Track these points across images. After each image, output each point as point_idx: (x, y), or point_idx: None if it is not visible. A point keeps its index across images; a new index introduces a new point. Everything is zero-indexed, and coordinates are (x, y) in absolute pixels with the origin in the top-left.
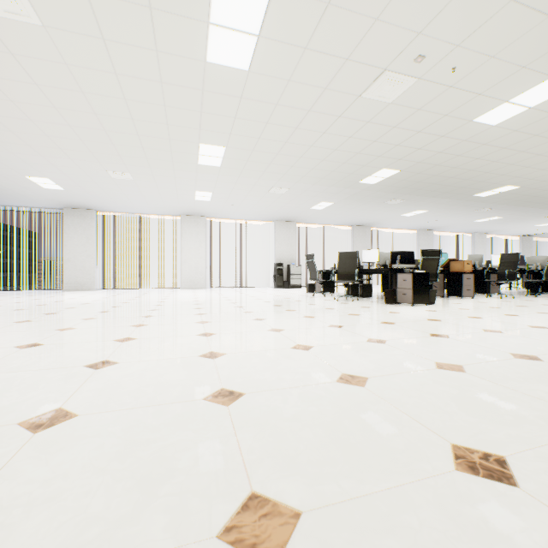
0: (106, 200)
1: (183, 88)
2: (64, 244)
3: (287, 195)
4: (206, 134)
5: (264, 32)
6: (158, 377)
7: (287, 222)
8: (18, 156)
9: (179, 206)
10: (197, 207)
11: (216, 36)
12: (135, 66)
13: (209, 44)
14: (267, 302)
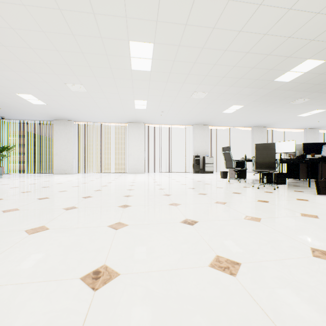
0: (76, 112)
1: None
2: (54, 143)
3: (205, 100)
4: (133, 25)
5: None
6: None
7: (202, 125)
8: None
9: (125, 115)
10: (137, 115)
11: None
12: None
13: None
14: (191, 189)
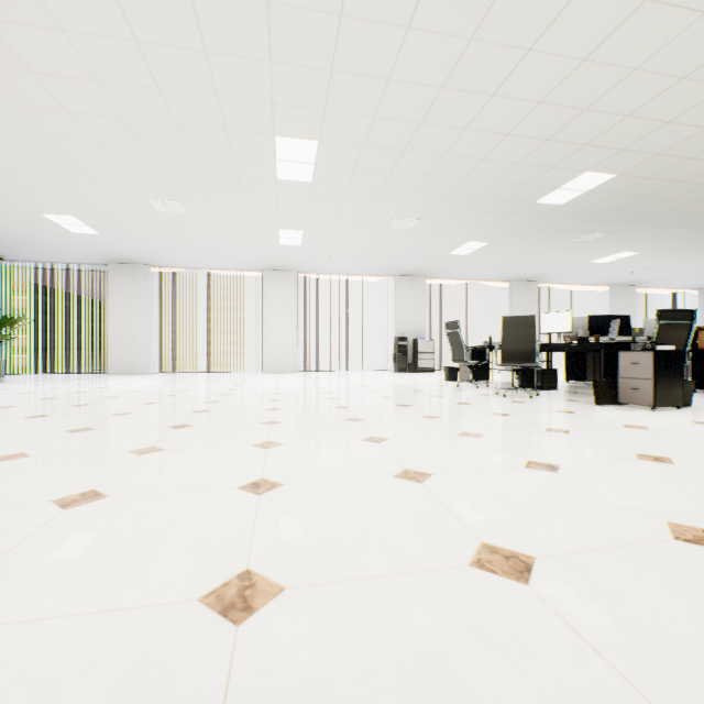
0: (159, 250)
1: None
2: (109, 312)
3: (415, 232)
4: (284, 115)
5: None
6: None
7: (412, 277)
8: (18, 178)
9: (258, 256)
10: (283, 257)
11: None
12: None
13: None
14: (386, 398)
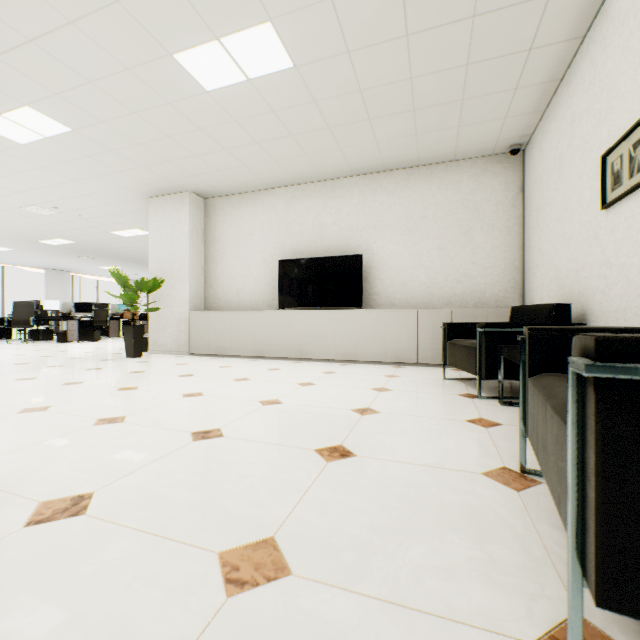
0: None
1: None
2: None
3: None
4: None
5: None
6: None
7: None
8: None
9: None
10: None
11: None
12: None
13: None
14: None
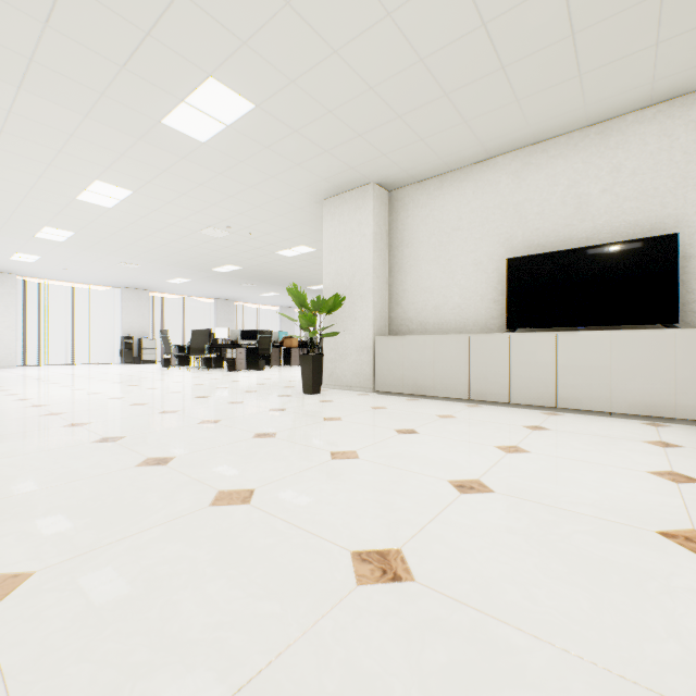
0: None
1: (47, 202)
2: None
3: (139, 269)
4: (57, 223)
5: (126, 200)
6: (73, 399)
7: (138, 290)
8: None
9: None
10: (8, 265)
11: (89, 194)
12: (5, 187)
13: (82, 195)
14: (119, 375)
